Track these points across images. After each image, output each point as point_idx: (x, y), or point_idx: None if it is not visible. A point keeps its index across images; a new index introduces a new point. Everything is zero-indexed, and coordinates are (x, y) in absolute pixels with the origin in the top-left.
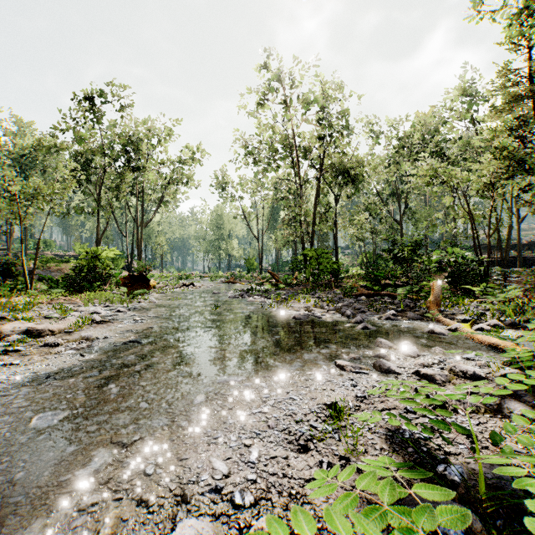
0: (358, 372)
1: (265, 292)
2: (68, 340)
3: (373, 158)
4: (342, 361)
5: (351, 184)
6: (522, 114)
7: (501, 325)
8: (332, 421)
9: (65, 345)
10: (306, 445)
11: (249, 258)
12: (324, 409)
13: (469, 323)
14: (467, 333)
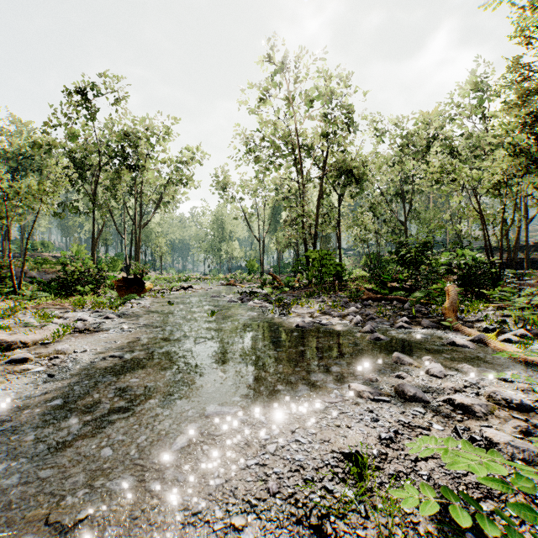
0: (377, 399)
1: (266, 295)
2: (41, 354)
3: (376, 157)
4: (357, 385)
5: (355, 183)
6: (537, 109)
7: (528, 335)
8: (353, 481)
9: (35, 361)
10: (320, 527)
11: (250, 260)
12: (341, 460)
13: (494, 334)
14: (495, 346)
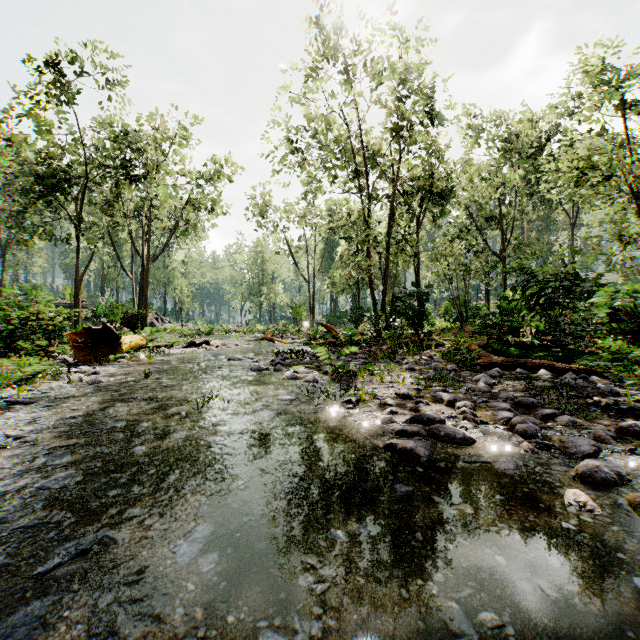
0: None
1: (316, 356)
2: None
3: None
4: None
5: (438, 202)
6: None
7: None
8: None
9: None
10: None
11: (296, 306)
12: None
13: None
14: None
